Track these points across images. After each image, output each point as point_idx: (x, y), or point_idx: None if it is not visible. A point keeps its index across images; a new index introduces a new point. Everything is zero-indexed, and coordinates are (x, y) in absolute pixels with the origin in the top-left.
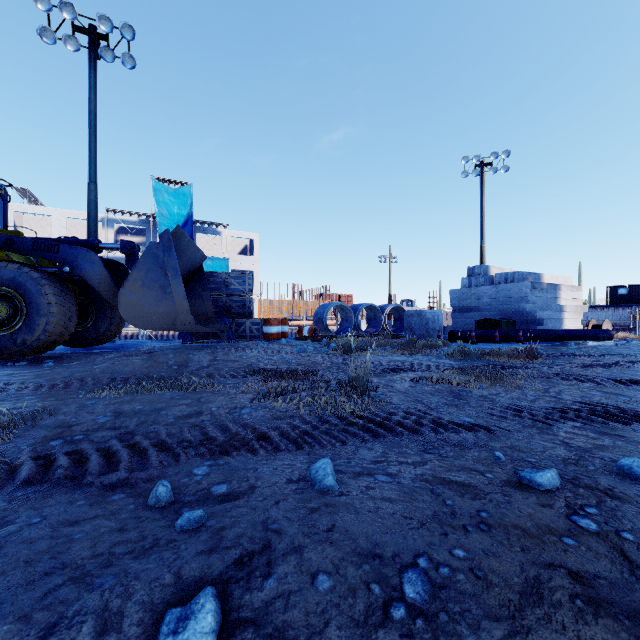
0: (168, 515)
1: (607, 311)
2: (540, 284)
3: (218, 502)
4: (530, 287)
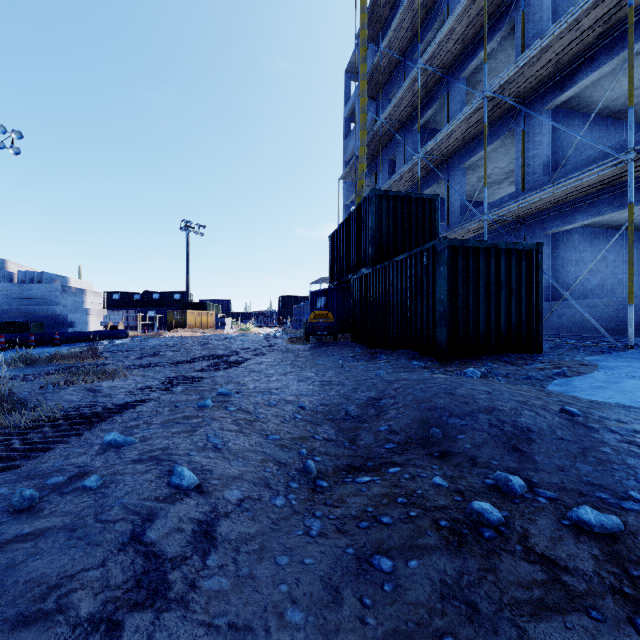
0: (63, 496)
1: (118, 314)
2: (70, 288)
3: (79, 478)
4: (61, 290)
